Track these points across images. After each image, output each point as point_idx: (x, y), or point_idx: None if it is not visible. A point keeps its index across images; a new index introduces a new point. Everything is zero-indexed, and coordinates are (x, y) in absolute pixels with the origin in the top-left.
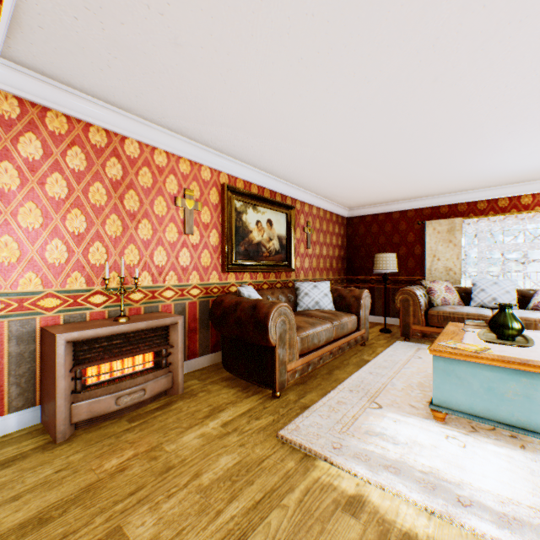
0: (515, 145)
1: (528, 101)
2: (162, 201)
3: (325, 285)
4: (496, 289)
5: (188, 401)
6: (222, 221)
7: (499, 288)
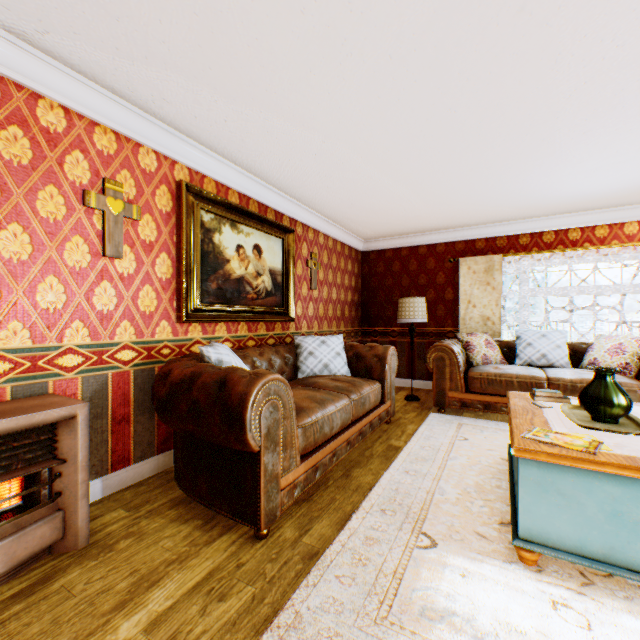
0: (584, 154)
1: (629, 76)
2: (55, 194)
3: (337, 340)
4: (545, 343)
5: (92, 565)
6: (178, 240)
7: (548, 342)
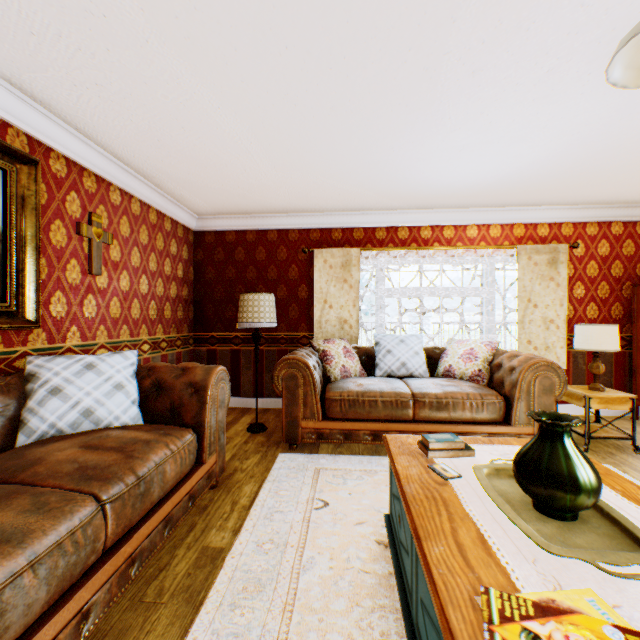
0: (461, 117)
1: None
2: None
3: (122, 361)
4: (405, 350)
5: None
6: None
7: (407, 349)
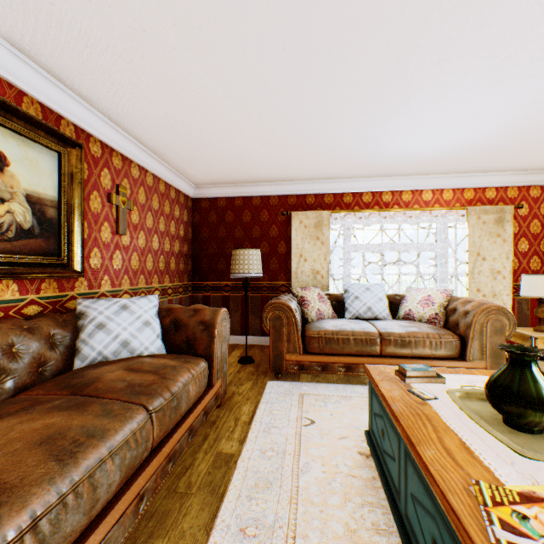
0: (424, 99)
1: None
2: None
3: (147, 304)
4: (370, 296)
5: None
6: None
7: (372, 295)
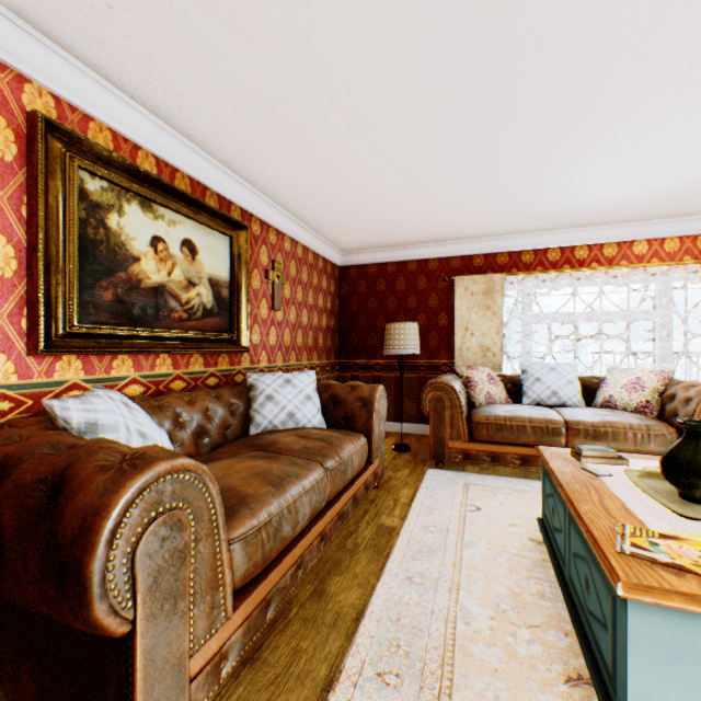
0: (619, 142)
1: None
2: None
3: (307, 379)
4: (556, 378)
5: None
6: (29, 214)
7: (559, 377)
